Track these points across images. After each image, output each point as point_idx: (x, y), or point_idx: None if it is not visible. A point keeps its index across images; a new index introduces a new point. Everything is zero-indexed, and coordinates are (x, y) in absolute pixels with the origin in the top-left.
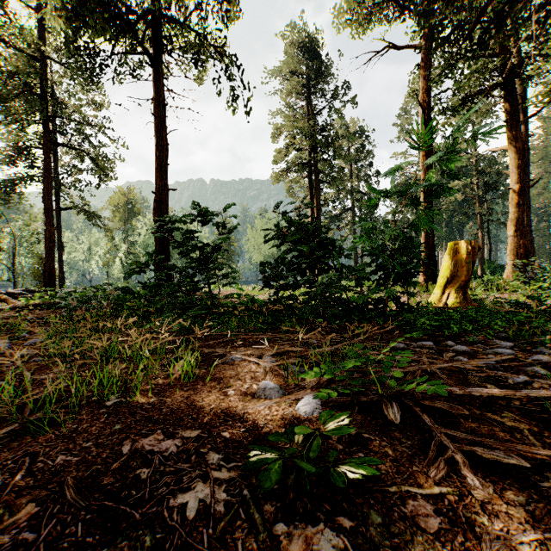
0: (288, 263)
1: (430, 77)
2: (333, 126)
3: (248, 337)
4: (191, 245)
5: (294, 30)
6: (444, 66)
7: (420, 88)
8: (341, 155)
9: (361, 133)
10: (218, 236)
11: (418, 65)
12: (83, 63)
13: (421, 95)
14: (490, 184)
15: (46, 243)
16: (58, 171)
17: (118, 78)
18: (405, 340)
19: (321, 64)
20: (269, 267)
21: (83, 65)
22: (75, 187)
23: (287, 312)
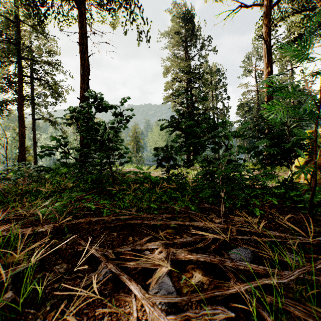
0: (178, 146)
1: (271, 24)
2: (202, 66)
3: (138, 222)
4: (88, 126)
5: (177, 6)
6: (280, 18)
7: (264, 32)
8: (207, 84)
9: (218, 72)
10: (131, 136)
11: (263, 16)
12: (32, 10)
13: (265, 37)
14: (301, 102)
15: (20, 138)
16: (33, 96)
17: (58, 24)
18: (319, 227)
19: (194, 27)
20: (162, 151)
21: (32, 11)
22: (43, 105)
23: (178, 187)
